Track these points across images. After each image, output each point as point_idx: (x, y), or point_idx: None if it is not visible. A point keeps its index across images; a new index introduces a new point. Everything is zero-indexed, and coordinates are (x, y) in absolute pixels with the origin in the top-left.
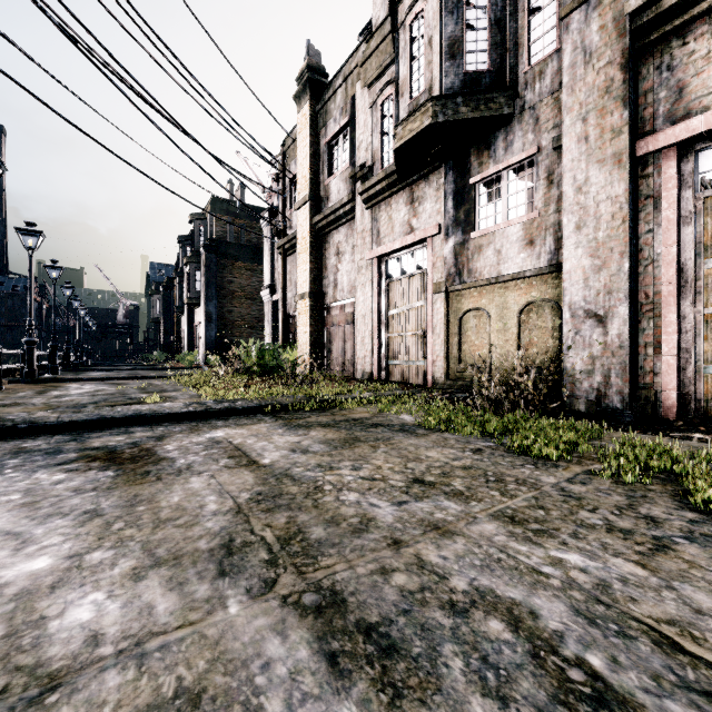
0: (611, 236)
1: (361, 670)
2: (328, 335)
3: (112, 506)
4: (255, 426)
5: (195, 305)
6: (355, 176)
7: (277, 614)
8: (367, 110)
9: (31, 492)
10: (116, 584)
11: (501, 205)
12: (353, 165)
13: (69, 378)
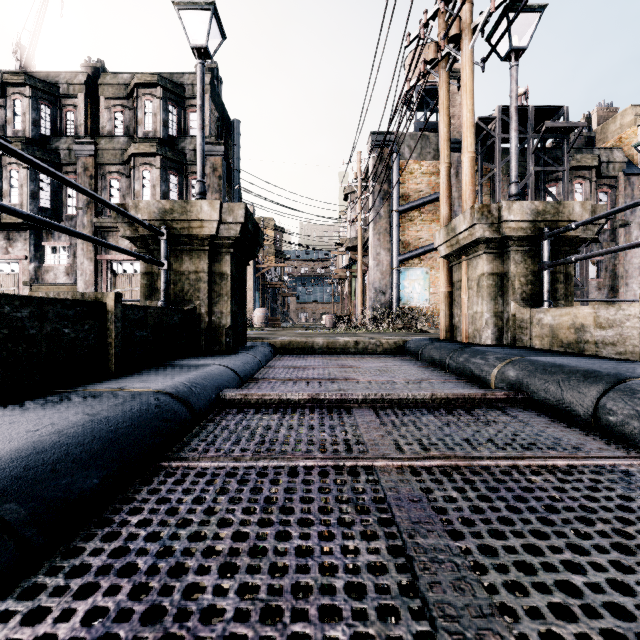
0: (90, 280)
1: None
2: None
3: None
4: None
5: None
6: None
7: None
8: None
9: None
10: None
11: (57, 257)
12: None
13: None
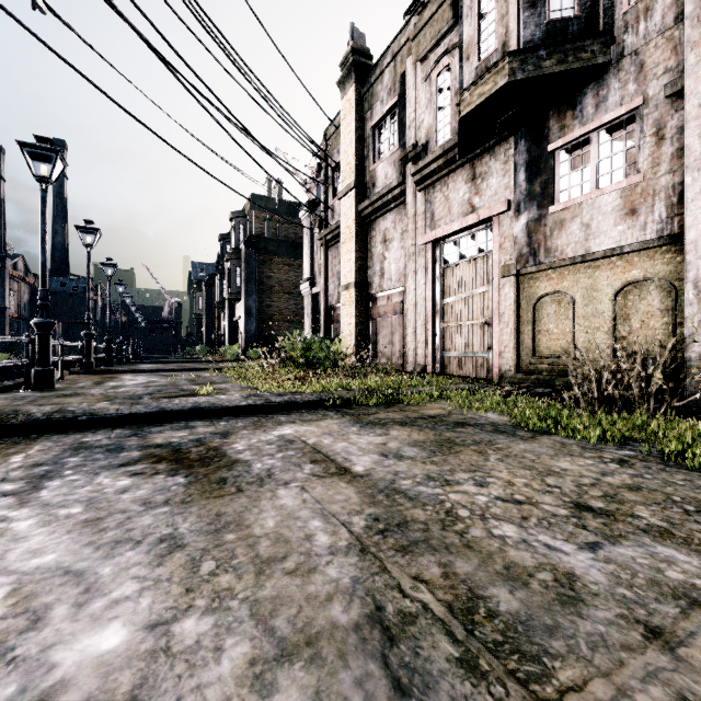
0: None
1: None
2: (374, 326)
3: (193, 531)
4: (323, 423)
5: (235, 300)
6: (406, 157)
7: None
8: (419, 86)
9: (94, 503)
10: None
11: (589, 172)
12: (402, 146)
13: (123, 370)
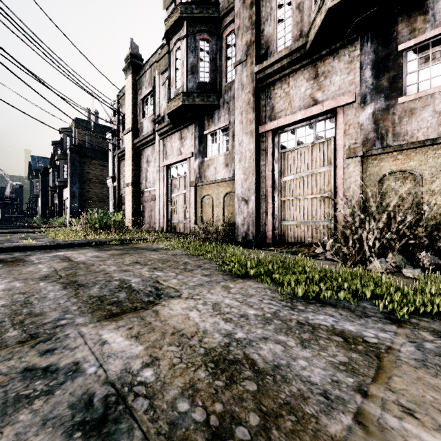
0: (249, 166)
1: (71, 288)
2: (143, 207)
3: (1, 272)
4: (81, 250)
5: (63, 186)
6: (155, 121)
7: (55, 284)
8: (161, 86)
9: None
10: (3, 283)
11: (217, 146)
12: (154, 114)
13: None
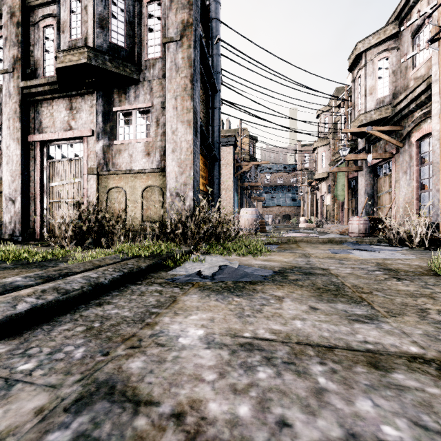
0: (16, 169)
1: None
2: None
3: None
4: None
5: None
6: None
7: None
8: None
9: None
10: None
11: None
12: None
13: None
